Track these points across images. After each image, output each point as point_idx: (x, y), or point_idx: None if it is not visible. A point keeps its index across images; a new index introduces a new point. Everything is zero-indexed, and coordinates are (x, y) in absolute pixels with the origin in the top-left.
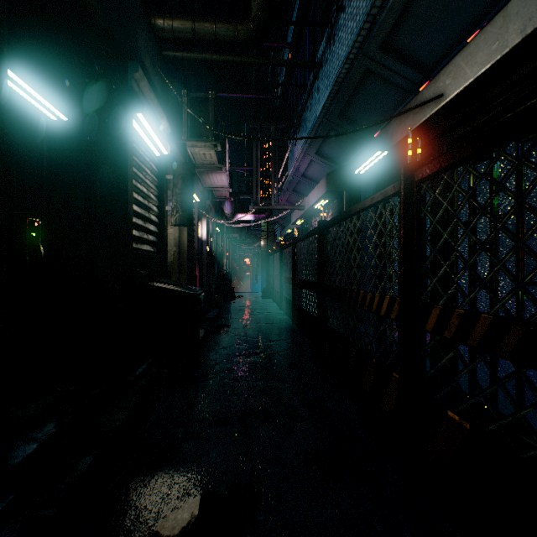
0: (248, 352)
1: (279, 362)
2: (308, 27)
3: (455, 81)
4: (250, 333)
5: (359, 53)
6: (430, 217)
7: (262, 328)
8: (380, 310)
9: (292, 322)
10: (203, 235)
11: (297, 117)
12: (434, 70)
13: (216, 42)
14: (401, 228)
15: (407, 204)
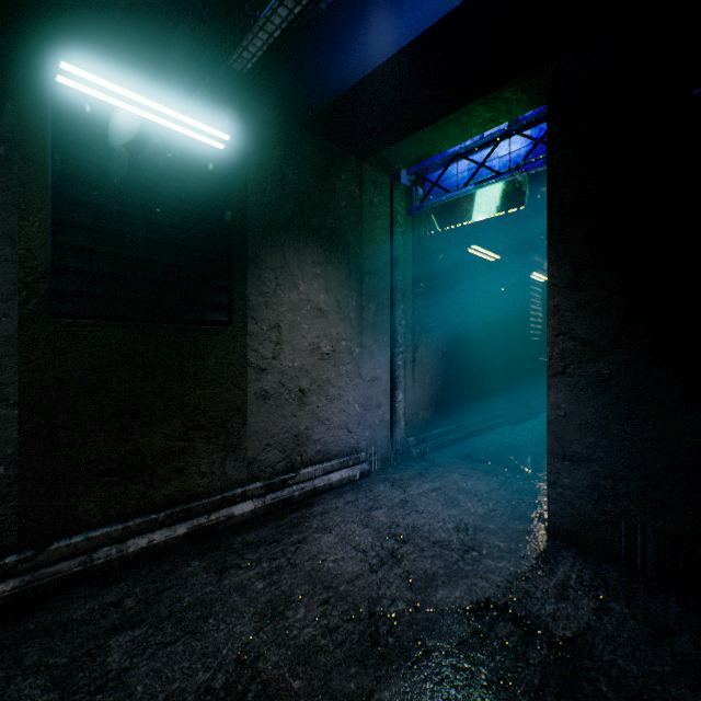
0: None
1: None
2: None
3: None
4: None
5: None
6: None
7: None
8: None
9: None
10: None
11: None
12: None
13: None
14: None
15: None
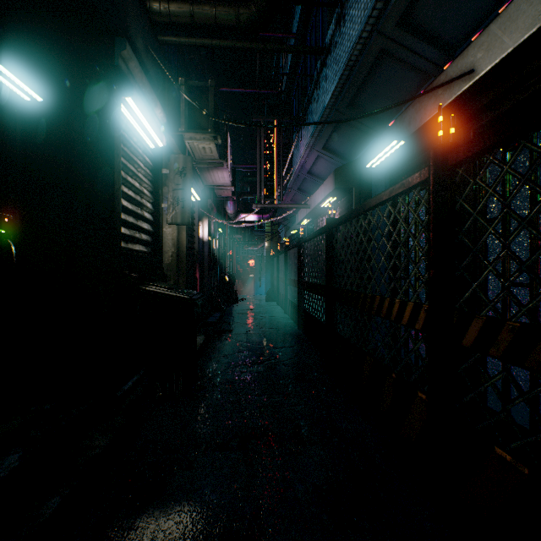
0: (251, 361)
1: (284, 373)
2: (315, 13)
3: (489, 54)
4: (253, 339)
5: (373, 30)
6: (469, 208)
7: (265, 333)
8: (401, 318)
9: (297, 327)
10: (204, 235)
11: (303, 110)
12: (458, 48)
13: (217, 27)
14: (430, 223)
15: (438, 193)
